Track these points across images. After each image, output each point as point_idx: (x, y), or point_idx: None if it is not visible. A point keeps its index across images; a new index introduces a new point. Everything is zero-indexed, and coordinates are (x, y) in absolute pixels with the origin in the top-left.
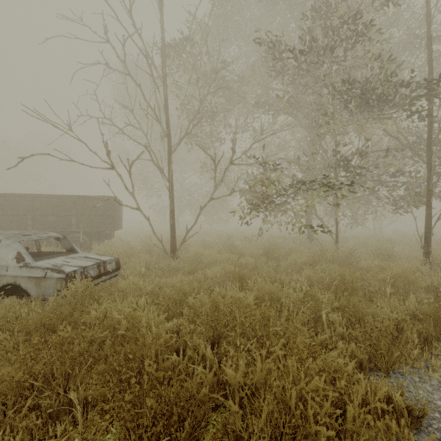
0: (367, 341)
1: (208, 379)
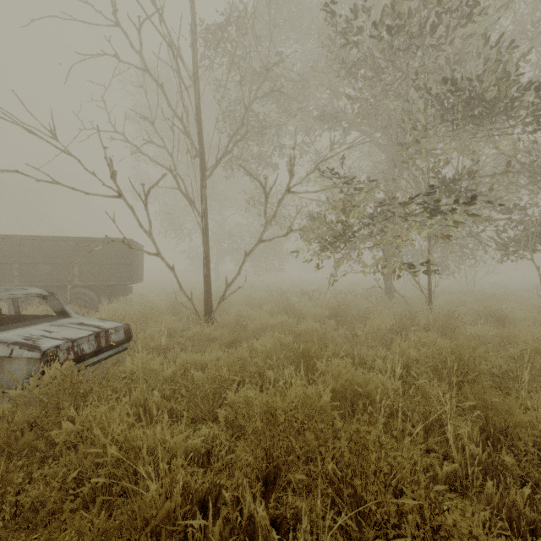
0: None
1: None
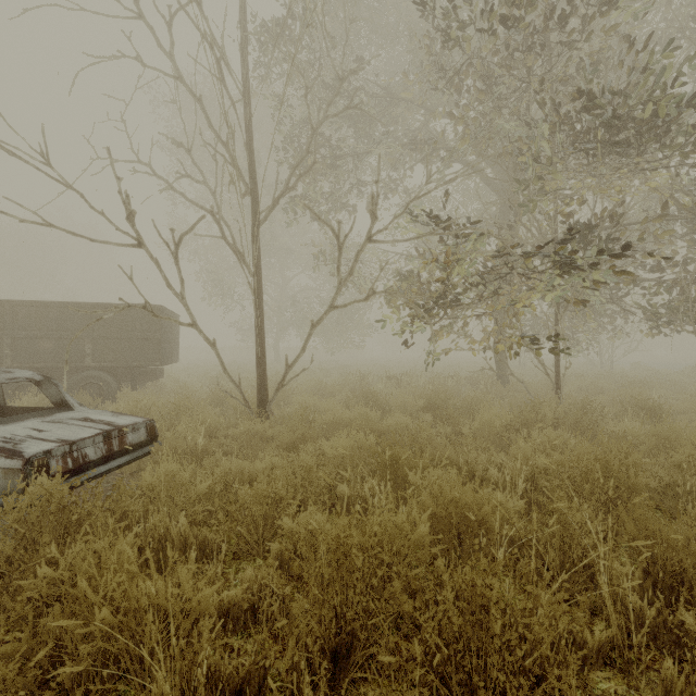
0: None
1: None
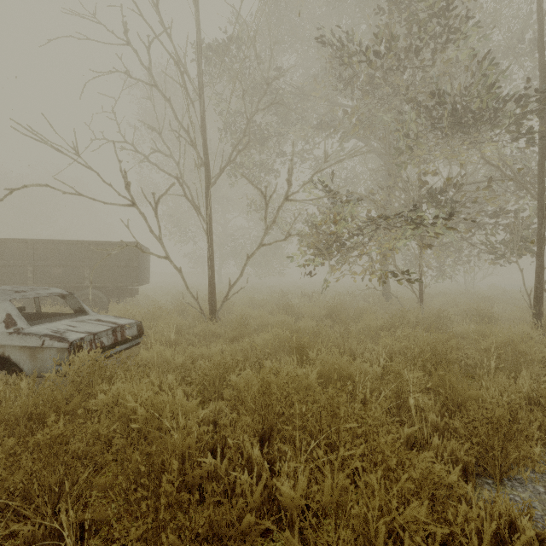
0: (474, 437)
1: (255, 498)
